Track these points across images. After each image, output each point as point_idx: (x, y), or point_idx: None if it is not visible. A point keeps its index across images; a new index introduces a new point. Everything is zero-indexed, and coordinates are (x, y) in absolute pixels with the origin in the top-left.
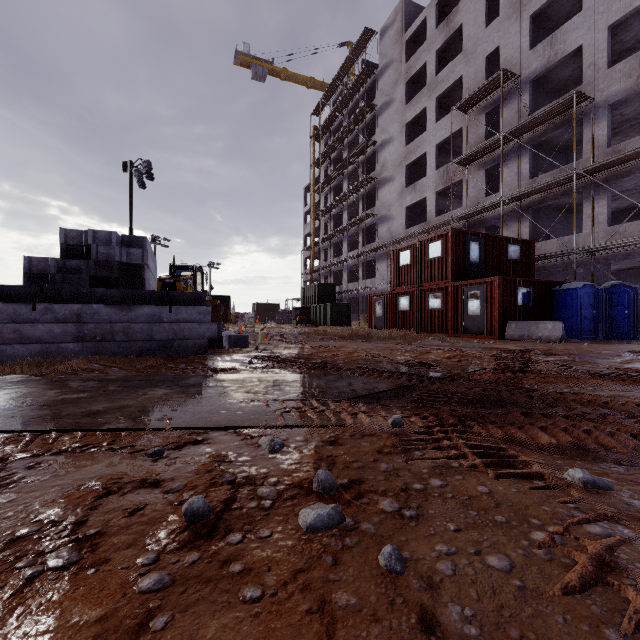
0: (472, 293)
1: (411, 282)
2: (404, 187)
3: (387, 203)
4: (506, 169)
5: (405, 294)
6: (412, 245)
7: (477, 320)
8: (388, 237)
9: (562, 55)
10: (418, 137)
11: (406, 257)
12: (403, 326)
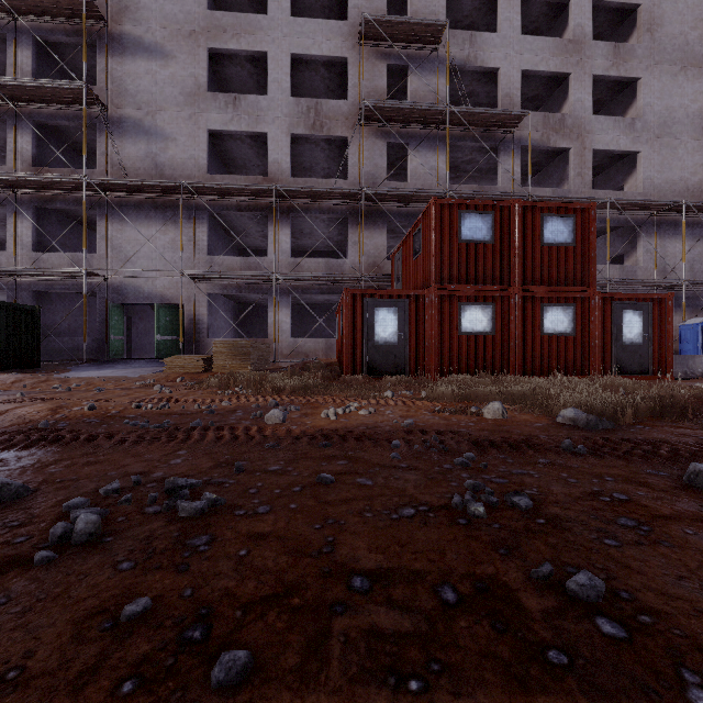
0: (630, 313)
1: (495, 279)
2: (204, 88)
3: (145, 97)
4: (418, 156)
5: (482, 301)
6: (500, 207)
7: (639, 353)
8: (148, 172)
9: (482, 64)
10: (246, 13)
11: (482, 226)
12: (475, 365)
